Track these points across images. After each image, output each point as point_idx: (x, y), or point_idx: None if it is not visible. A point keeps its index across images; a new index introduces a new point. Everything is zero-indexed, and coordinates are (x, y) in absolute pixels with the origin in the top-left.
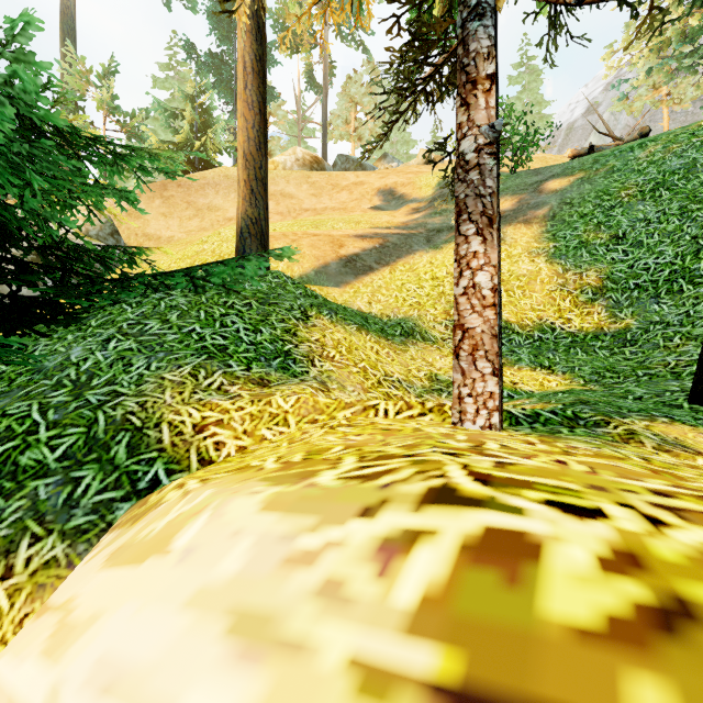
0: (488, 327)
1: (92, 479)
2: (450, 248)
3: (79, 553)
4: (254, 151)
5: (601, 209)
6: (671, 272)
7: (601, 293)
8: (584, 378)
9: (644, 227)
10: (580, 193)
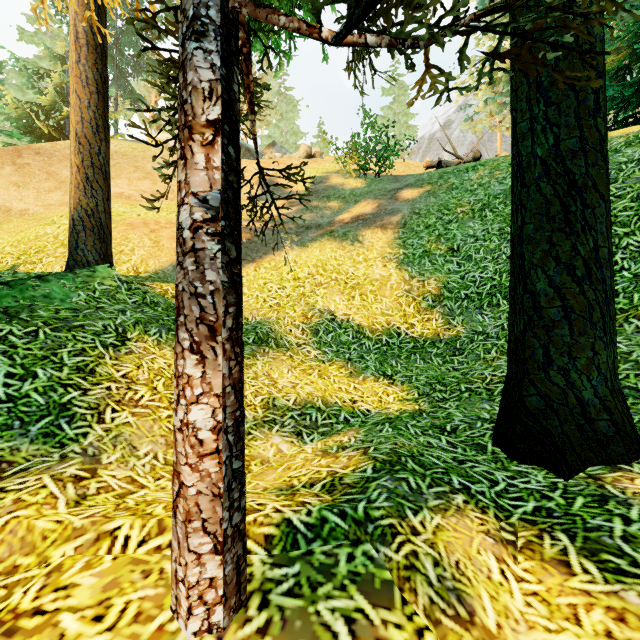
0: (207, 485)
1: None
2: (315, 248)
3: None
4: (89, 134)
5: (442, 222)
6: (492, 287)
7: (439, 301)
8: (419, 390)
9: (473, 243)
10: (426, 205)
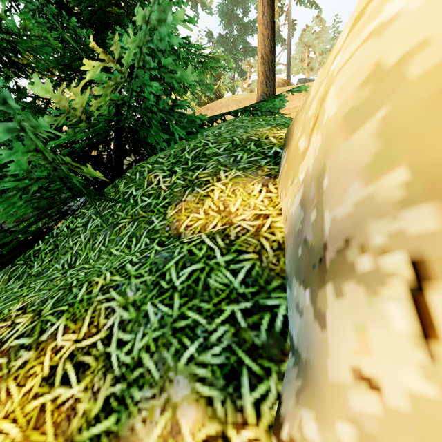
0: None
1: (242, 155)
2: None
3: (249, 174)
4: (268, 52)
5: None
6: None
7: None
8: None
9: None
10: None
